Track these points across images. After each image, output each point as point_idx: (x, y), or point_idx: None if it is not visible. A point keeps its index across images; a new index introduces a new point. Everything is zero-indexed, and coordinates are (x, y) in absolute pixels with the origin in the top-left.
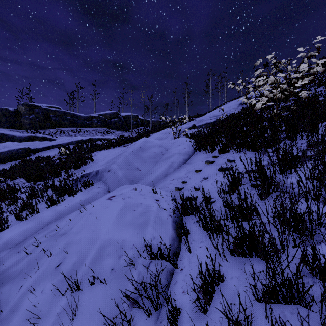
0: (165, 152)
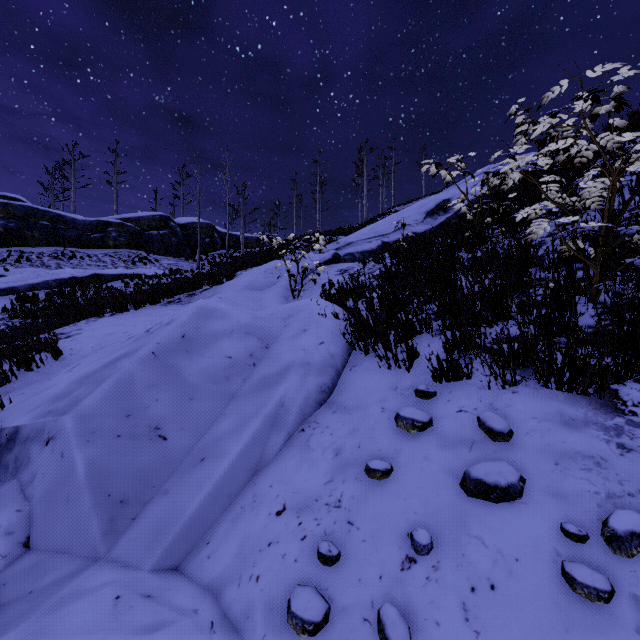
0: (261, 355)
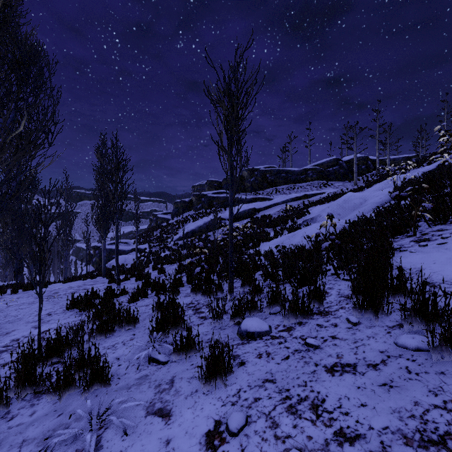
0: (363, 203)
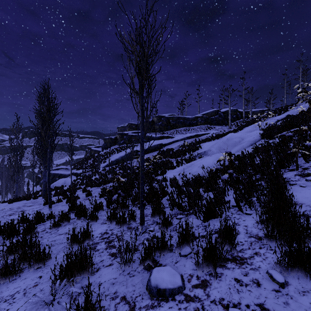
0: (241, 141)
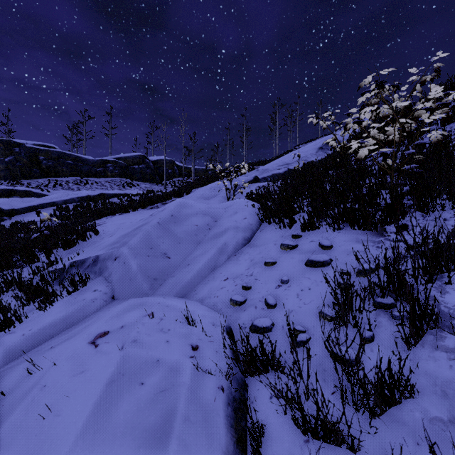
0: (213, 224)
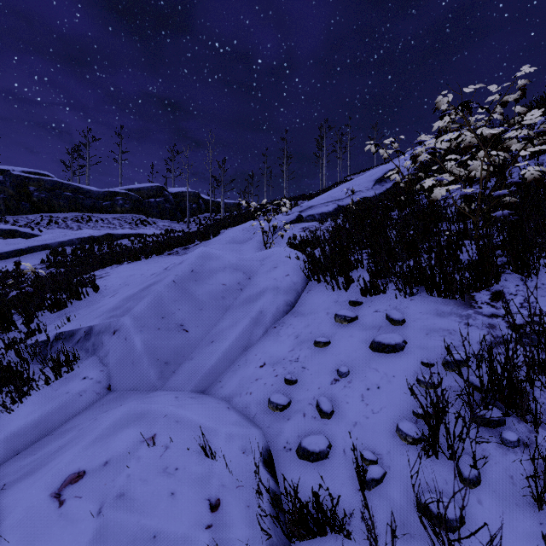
0: (245, 283)
